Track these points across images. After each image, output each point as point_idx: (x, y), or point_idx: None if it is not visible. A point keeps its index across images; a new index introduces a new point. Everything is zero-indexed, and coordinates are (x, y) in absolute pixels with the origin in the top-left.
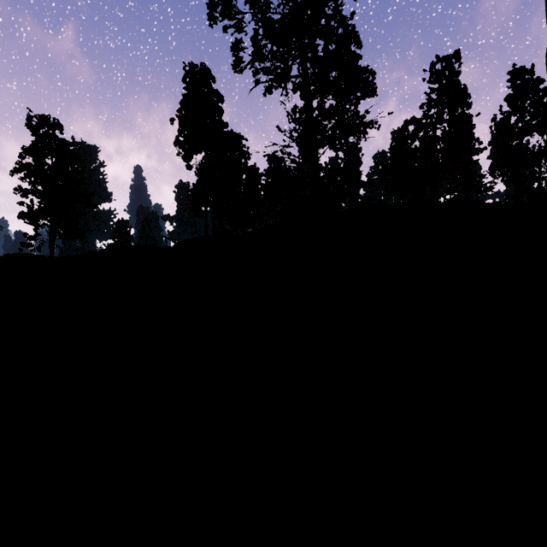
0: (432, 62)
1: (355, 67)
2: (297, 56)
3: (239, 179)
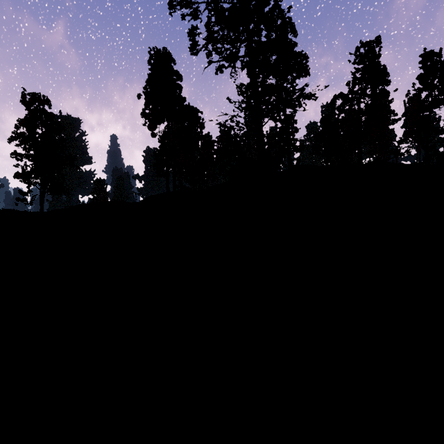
0: (356, 47)
1: (294, 48)
2: (244, 39)
3: (195, 144)
